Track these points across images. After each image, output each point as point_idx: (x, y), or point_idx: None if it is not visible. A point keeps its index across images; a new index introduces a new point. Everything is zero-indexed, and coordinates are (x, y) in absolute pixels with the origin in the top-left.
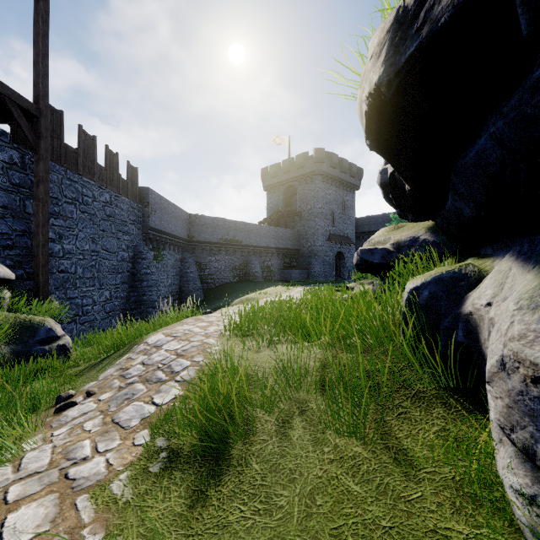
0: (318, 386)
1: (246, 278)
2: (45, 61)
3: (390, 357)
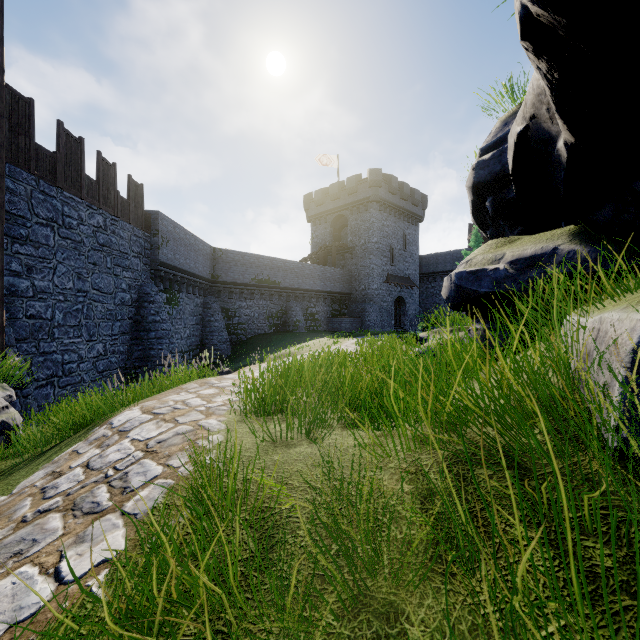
0: (420, 557)
1: (285, 328)
2: None
3: None
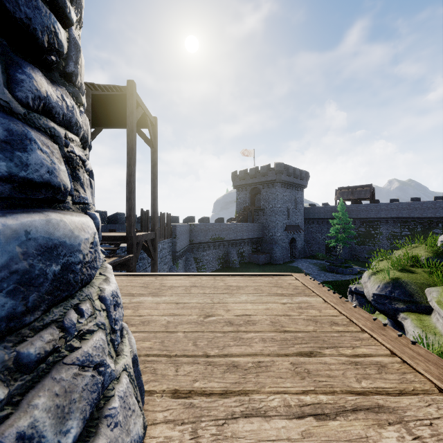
0: None
1: (227, 264)
2: (156, 201)
3: None
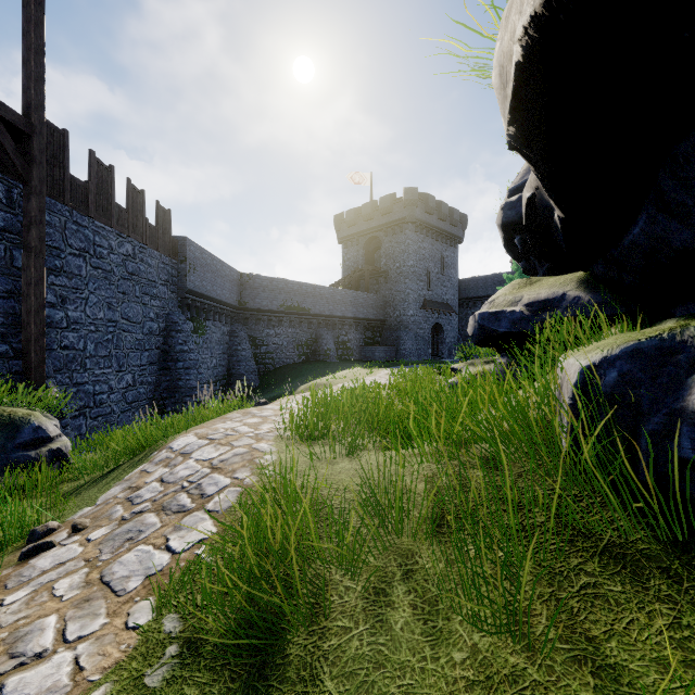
0: (431, 525)
1: (316, 357)
2: (40, 58)
3: (558, 483)
